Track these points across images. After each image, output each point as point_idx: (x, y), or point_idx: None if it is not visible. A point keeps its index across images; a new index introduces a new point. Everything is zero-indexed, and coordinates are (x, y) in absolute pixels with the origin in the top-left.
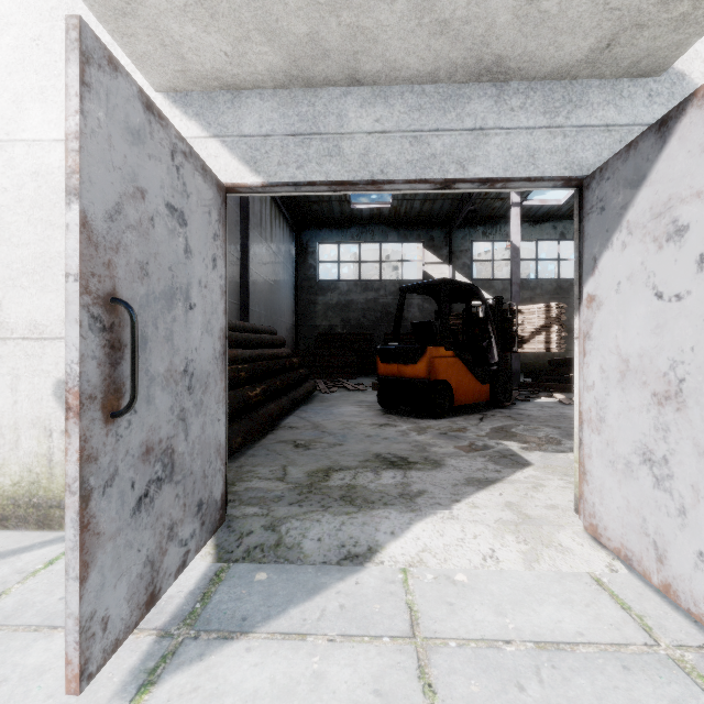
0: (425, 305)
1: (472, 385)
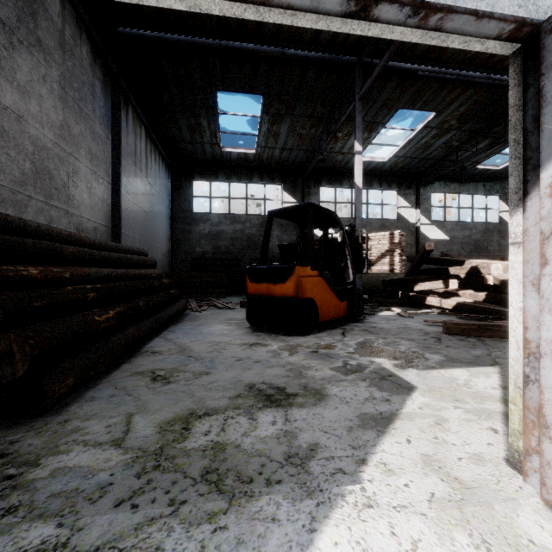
0: (283, 236)
1: (333, 302)
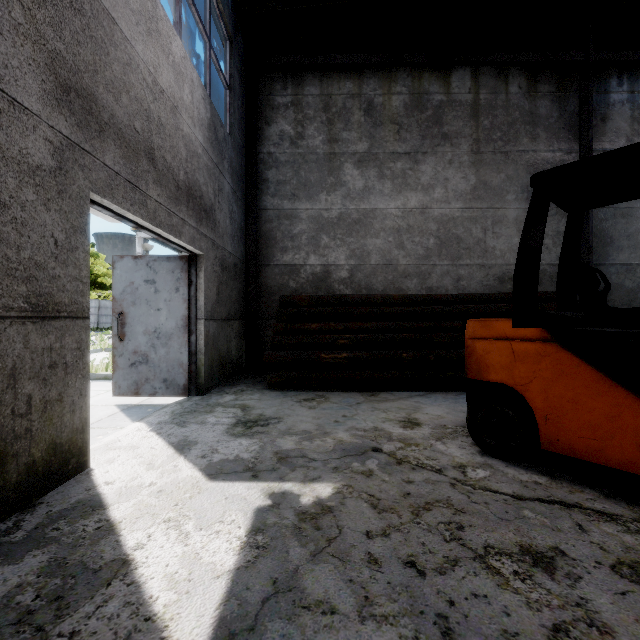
0: None
1: (633, 423)
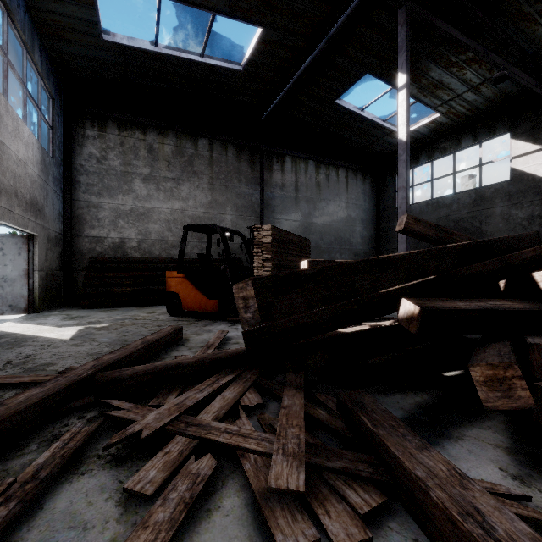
0: (512, 212)
1: (199, 298)
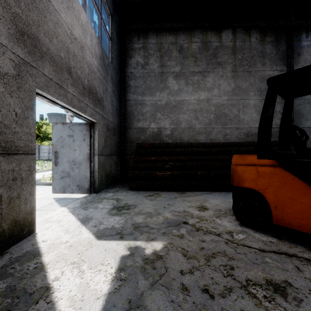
0: None
1: None
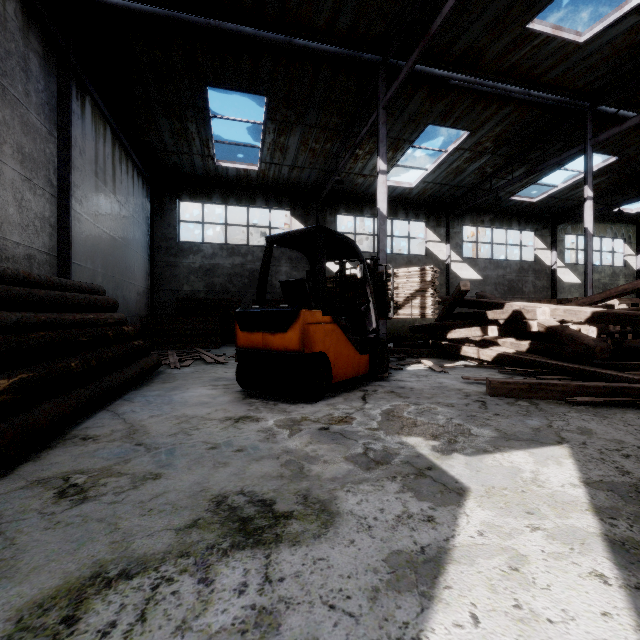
0: (293, 272)
1: (351, 356)
